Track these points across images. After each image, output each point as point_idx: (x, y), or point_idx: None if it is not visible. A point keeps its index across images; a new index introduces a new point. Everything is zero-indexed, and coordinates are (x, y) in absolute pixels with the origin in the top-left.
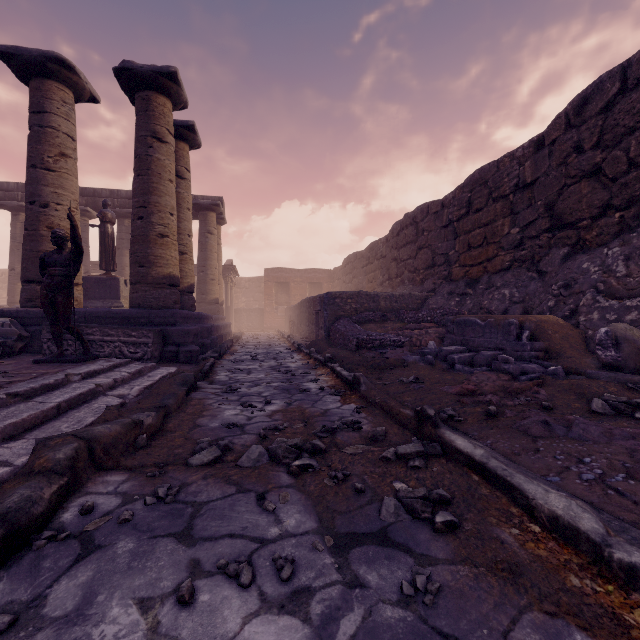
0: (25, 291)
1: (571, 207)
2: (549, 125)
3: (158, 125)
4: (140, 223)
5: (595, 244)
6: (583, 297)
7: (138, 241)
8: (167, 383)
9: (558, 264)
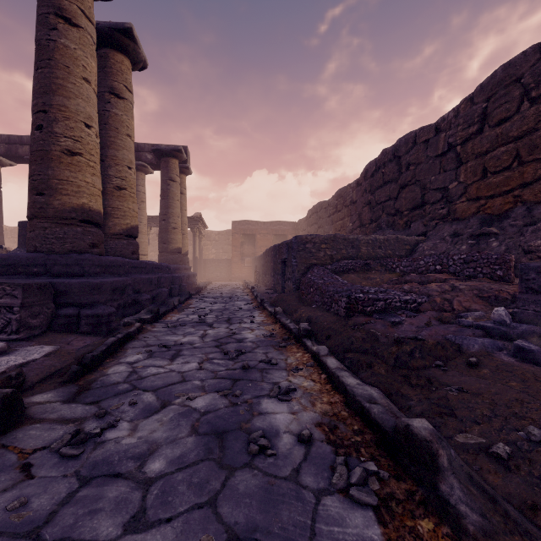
0: None
1: None
2: None
3: None
4: (38, 134)
5: None
6: None
7: (35, 159)
8: None
9: None
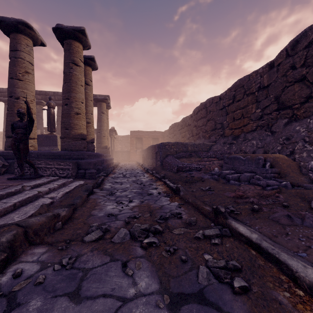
0: (7, 142)
1: (289, 98)
2: (277, 55)
3: (75, 57)
4: (66, 107)
5: (302, 117)
6: (297, 145)
7: (65, 116)
8: (77, 190)
9: (282, 127)
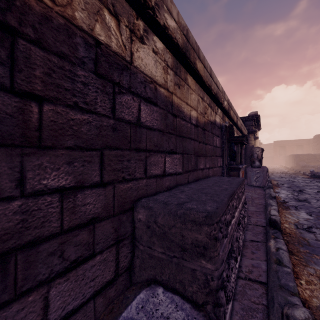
0: None
1: None
2: None
3: None
4: None
5: None
6: None
7: None
8: None
9: None
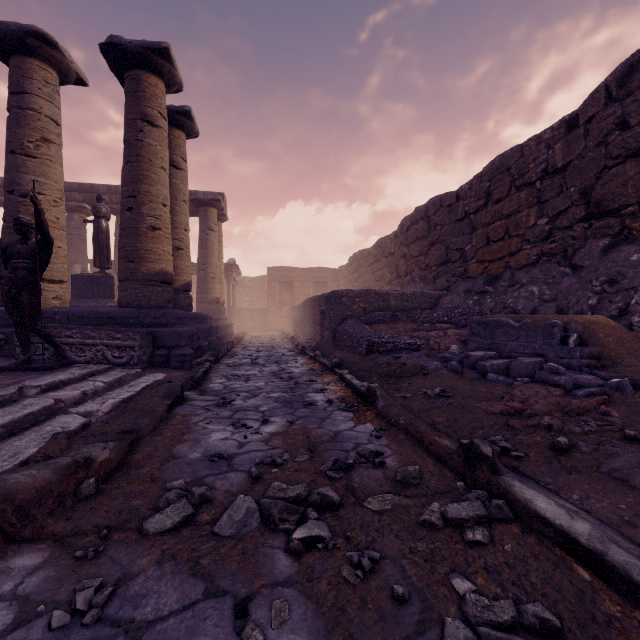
0: None
1: (613, 192)
2: (584, 101)
3: (149, 107)
4: (129, 214)
5: None
6: (635, 294)
7: (127, 234)
8: (148, 395)
9: (598, 257)
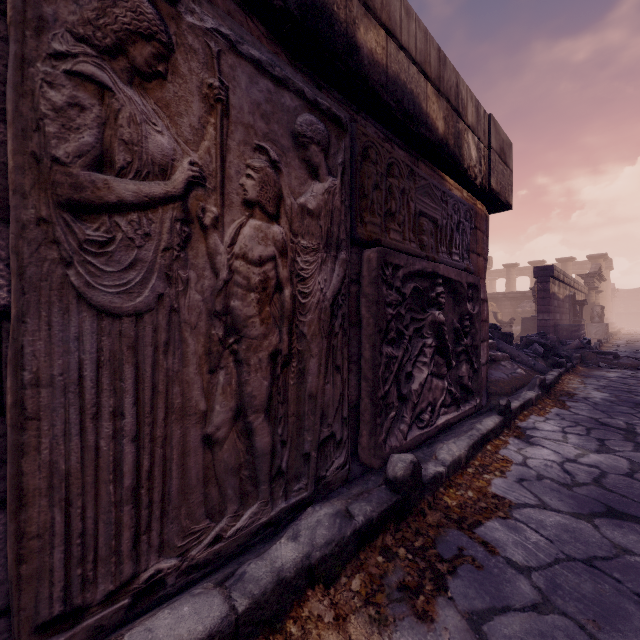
0: None
1: None
2: None
3: None
4: None
5: None
6: None
7: None
8: None
9: None
